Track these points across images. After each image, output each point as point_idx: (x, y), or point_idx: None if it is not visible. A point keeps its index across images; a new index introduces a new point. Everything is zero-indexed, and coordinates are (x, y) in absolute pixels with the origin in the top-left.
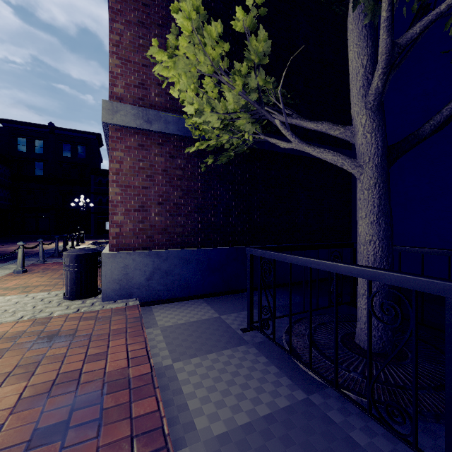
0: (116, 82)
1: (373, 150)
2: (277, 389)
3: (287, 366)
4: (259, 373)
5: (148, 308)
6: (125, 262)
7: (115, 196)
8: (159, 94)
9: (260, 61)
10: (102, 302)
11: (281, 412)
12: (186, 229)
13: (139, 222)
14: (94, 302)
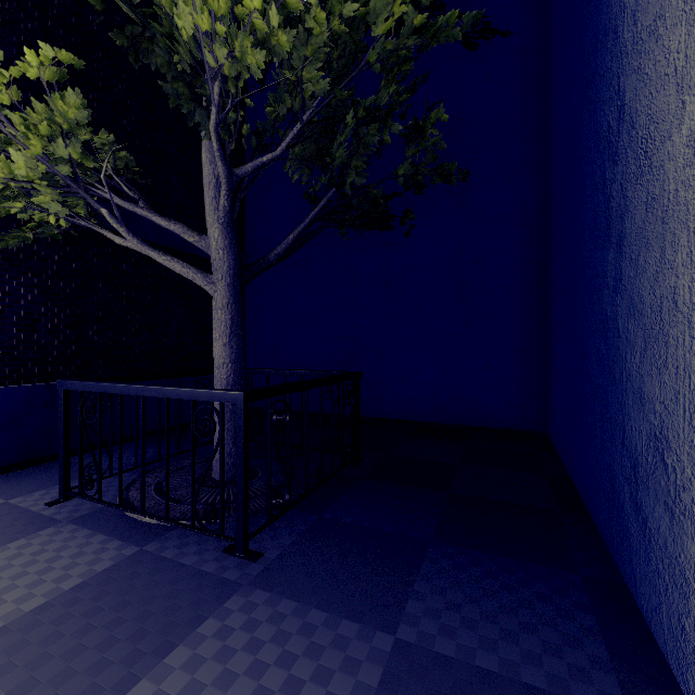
0: None
1: (226, 269)
2: (100, 556)
3: (121, 529)
4: (74, 549)
5: None
6: None
7: None
8: None
9: (73, 130)
10: None
11: (99, 575)
12: None
13: None
14: None
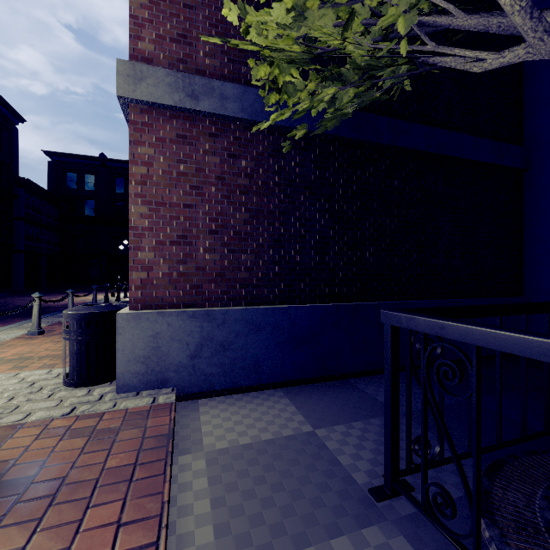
0: (142, 34)
1: None
2: None
3: None
4: None
5: (193, 405)
6: (155, 328)
7: (140, 220)
8: (211, 54)
9: None
10: (117, 394)
11: None
12: (254, 274)
13: (179, 262)
14: (106, 393)
